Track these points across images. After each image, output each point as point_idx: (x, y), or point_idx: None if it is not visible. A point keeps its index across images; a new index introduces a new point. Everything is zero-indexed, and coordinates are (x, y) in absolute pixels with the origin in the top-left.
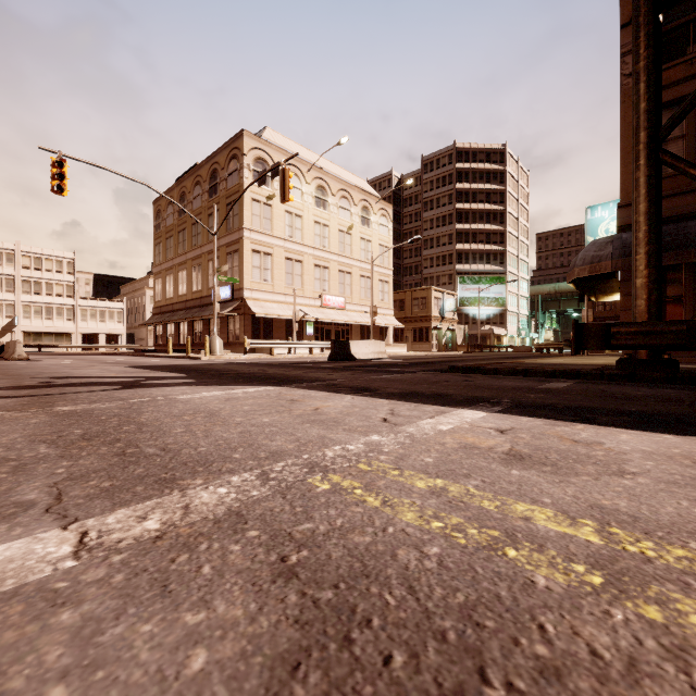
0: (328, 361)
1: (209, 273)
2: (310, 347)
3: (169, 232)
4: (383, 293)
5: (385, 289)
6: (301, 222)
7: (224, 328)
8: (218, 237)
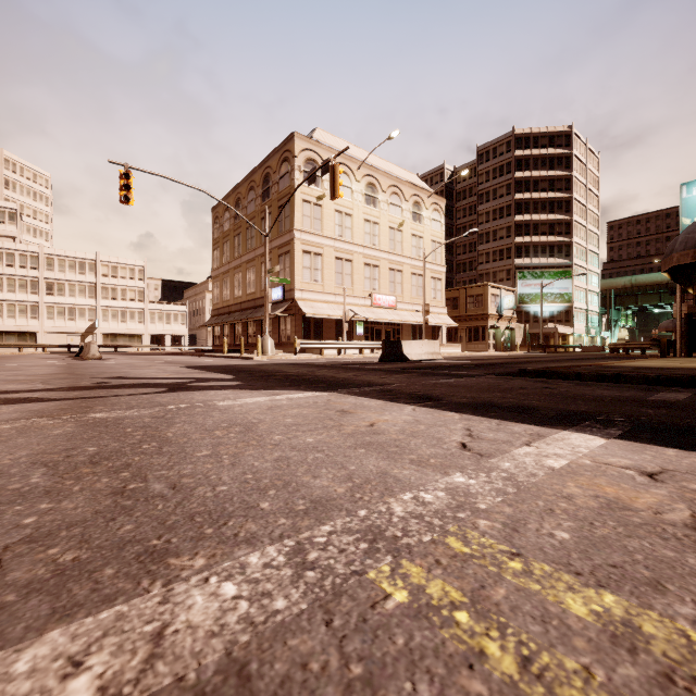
0: (379, 362)
1: (262, 275)
2: (360, 347)
3: (225, 237)
4: (435, 290)
5: (438, 287)
6: (351, 221)
7: (276, 329)
8: (270, 240)
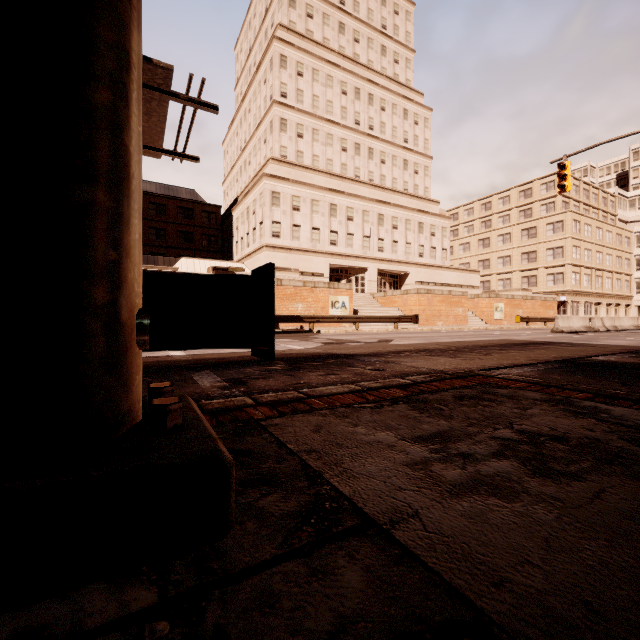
0: None
1: None
2: None
3: None
4: None
5: None
6: None
7: None
8: None
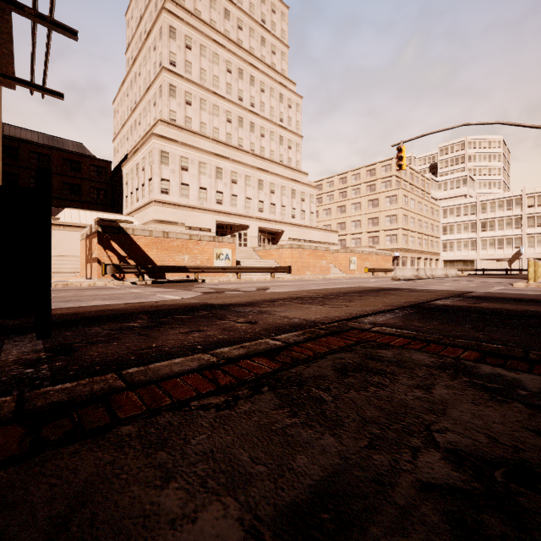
0: None
1: None
2: None
3: None
4: None
5: None
6: None
7: None
8: None
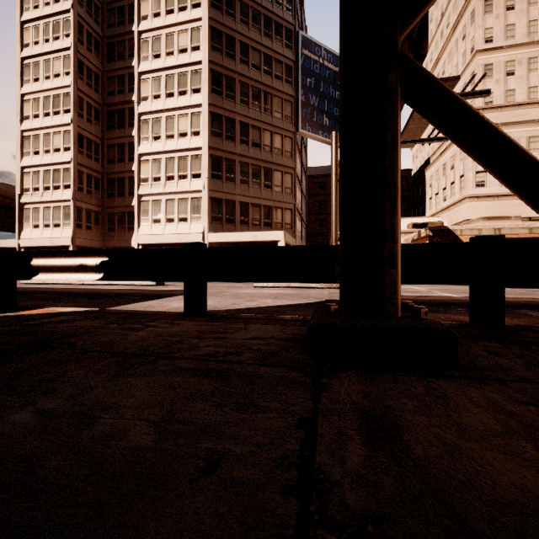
0: None
1: None
2: None
3: None
4: None
5: None
6: None
7: None
8: None
